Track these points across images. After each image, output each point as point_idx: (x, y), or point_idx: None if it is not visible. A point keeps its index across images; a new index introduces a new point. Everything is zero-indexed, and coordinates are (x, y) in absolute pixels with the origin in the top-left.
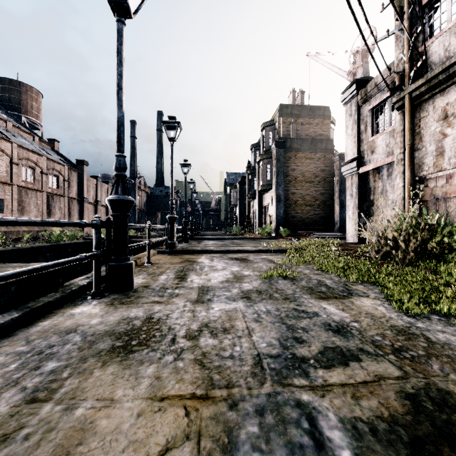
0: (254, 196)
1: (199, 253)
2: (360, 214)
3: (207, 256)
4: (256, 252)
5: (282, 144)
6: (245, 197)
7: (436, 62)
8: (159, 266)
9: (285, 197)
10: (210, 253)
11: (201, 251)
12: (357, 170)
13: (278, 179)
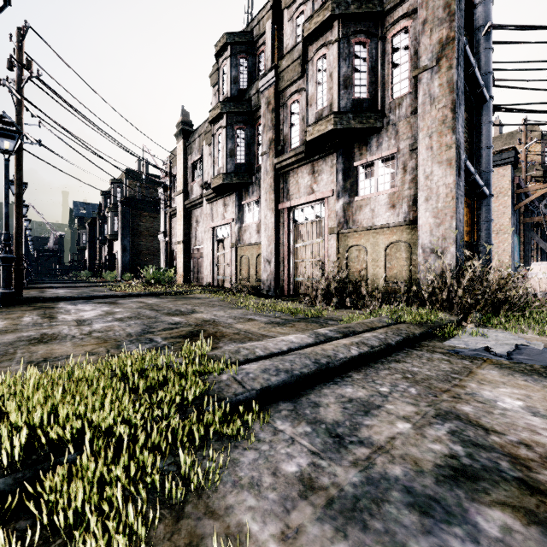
0: (104, 242)
1: (46, 288)
2: (166, 265)
3: (53, 289)
4: (88, 287)
5: (128, 204)
6: (97, 240)
7: (176, 203)
8: (24, 291)
9: (131, 247)
10: (55, 288)
11: (47, 287)
12: (164, 239)
13: (124, 233)
